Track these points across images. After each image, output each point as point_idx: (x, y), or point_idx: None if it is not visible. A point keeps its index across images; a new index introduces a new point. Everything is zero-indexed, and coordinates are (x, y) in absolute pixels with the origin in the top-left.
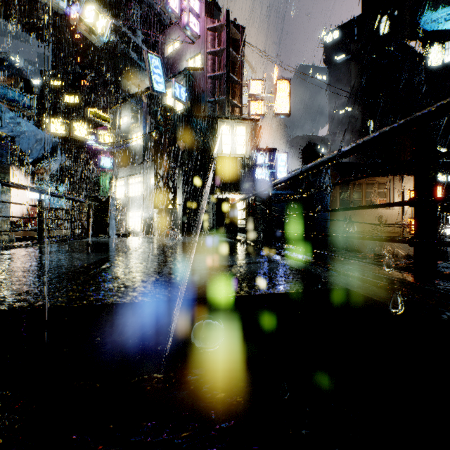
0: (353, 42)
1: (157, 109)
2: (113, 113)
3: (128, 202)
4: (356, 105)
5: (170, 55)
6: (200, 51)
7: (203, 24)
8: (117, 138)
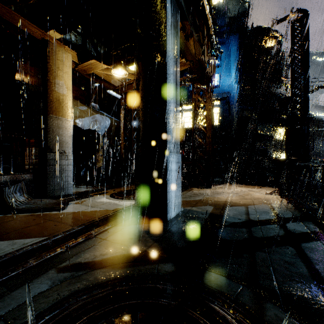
0: None
1: None
2: None
3: None
4: None
5: None
6: None
7: None
8: None
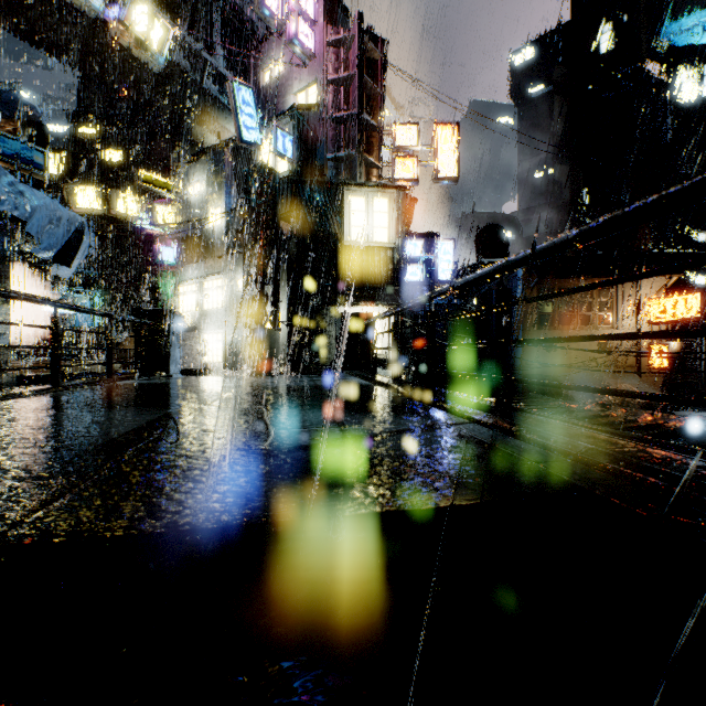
0: (557, 65)
1: (247, 170)
2: (178, 177)
3: (202, 319)
4: (562, 165)
5: (268, 85)
6: (316, 79)
7: (321, 36)
8: (185, 216)
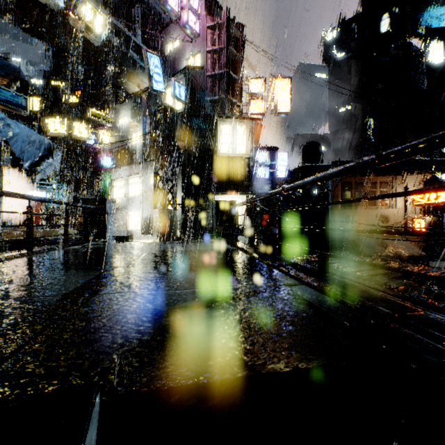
0: (353, 40)
1: (156, 108)
2: (113, 113)
3: (127, 202)
4: (357, 103)
5: (170, 54)
6: (200, 50)
7: (203, 23)
8: (117, 137)
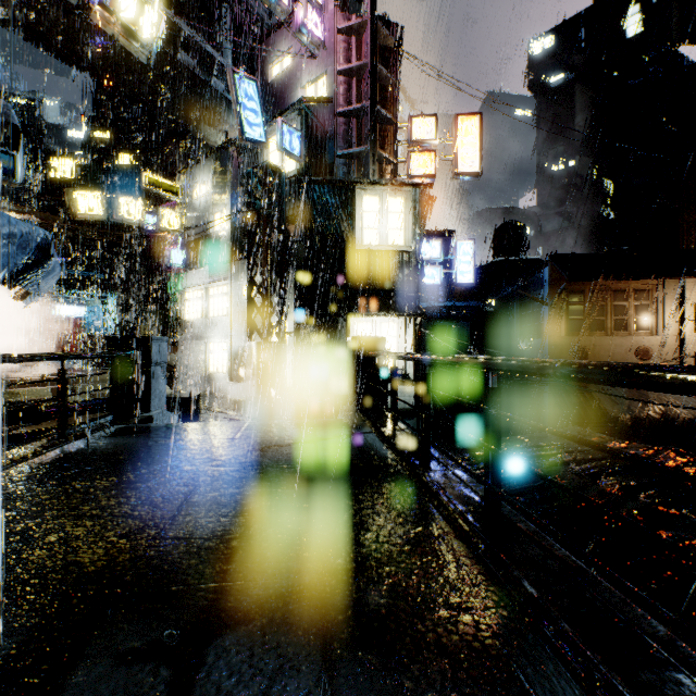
0: (578, 52)
1: (251, 170)
2: (184, 179)
3: (207, 327)
4: (584, 156)
5: (276, 79)
6: (326, 70)
7: (331, 24)
8: (191, 220)
